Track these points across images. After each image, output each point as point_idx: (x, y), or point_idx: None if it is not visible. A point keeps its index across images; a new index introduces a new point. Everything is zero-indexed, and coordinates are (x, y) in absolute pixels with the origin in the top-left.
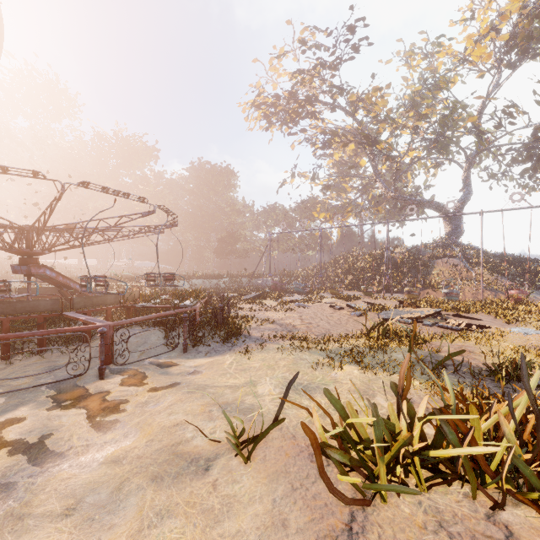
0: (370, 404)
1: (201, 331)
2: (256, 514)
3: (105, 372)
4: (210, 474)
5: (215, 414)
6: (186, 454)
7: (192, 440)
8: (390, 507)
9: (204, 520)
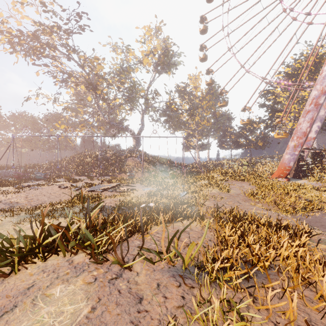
0: (16, 231)
1: None
2: None
3: None
4: None
5: None
6: None
7: None
8: (20, 274)
9: None
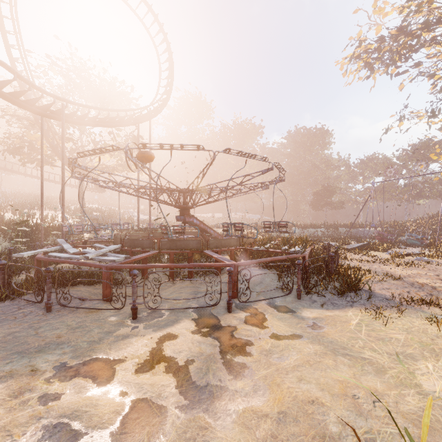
0: None
1: (313, 278)
2: None
3: (232, 305)
4: None
5: (363, 405)
6: None
7: (340, 440)
8: None
9: None
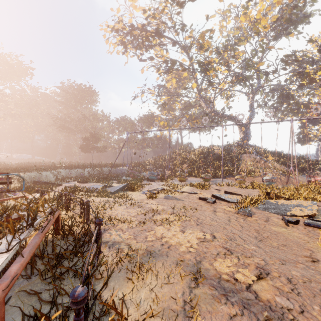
0: None
1: None
2: None
3: None
4: None
5: None
6: None
7: None
8: None
9: None
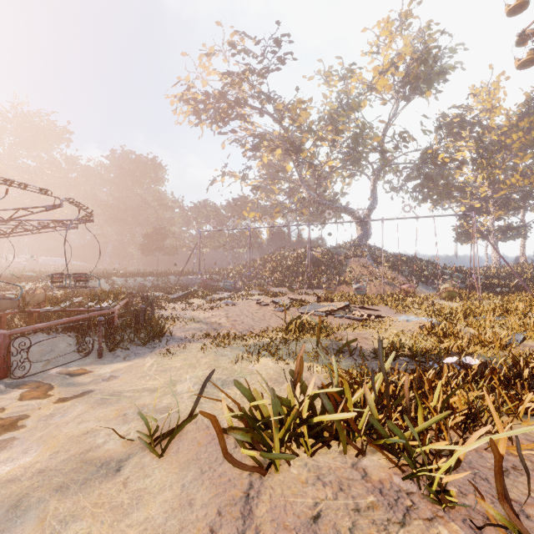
0: (269, 389)
1: (119, 334)
2: (165, 500)
3: None
4: (121, 474)
5: (130, 417)
6: (96, 459)
7: (104, 445)
8: (282, 472)
9: (112, 516)
